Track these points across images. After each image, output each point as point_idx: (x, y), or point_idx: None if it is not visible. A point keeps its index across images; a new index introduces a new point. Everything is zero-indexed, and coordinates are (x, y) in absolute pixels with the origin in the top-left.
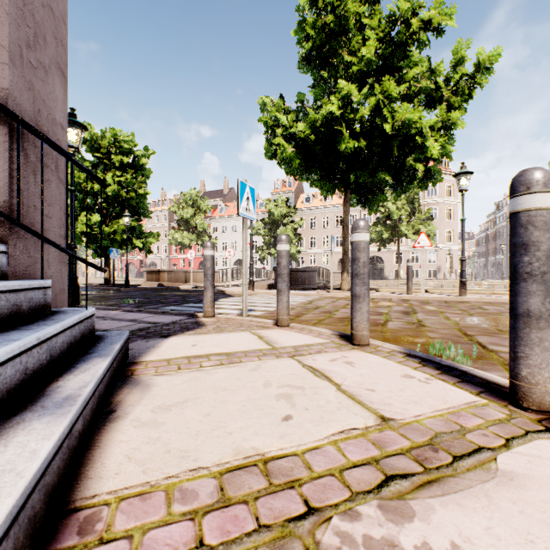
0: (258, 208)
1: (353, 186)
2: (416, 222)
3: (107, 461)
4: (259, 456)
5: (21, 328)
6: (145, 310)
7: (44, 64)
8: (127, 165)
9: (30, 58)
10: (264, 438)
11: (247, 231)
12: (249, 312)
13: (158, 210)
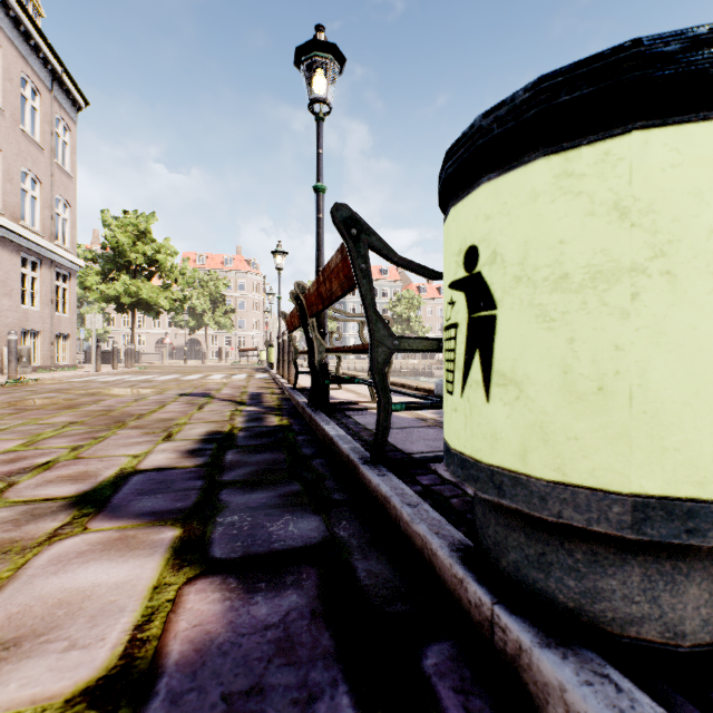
0: None
1: None
2: (217, 315)
3: None
4: None
5: None
6: None
7: None
8: None
9: None
10: None
11: None
12: None
13: None
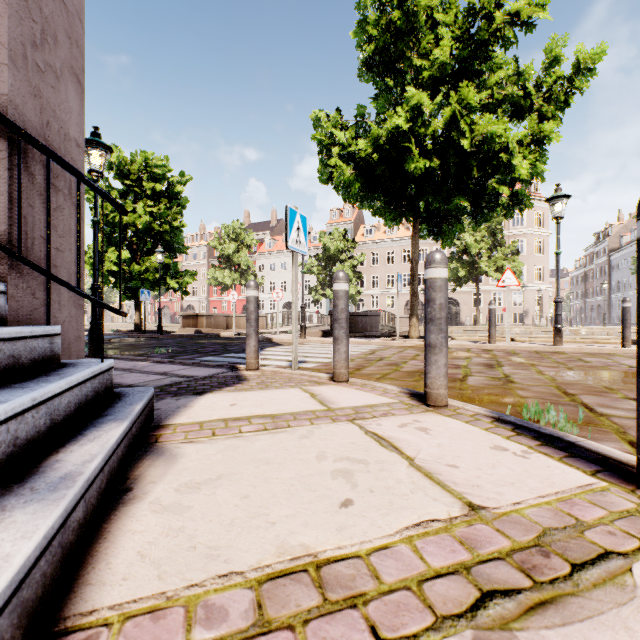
0: (311, 242)
1: (423, 215)
2: (498, 257)
3: (114, 560)
4: (311, 558)
5: (15, 386)
6: (178, 361)
7: (54, 68)
8: (160, 193)
9: (36, 59)
10: (316, 532)
11: (299, 269)
12: (300, 364)
13: (196, 246)
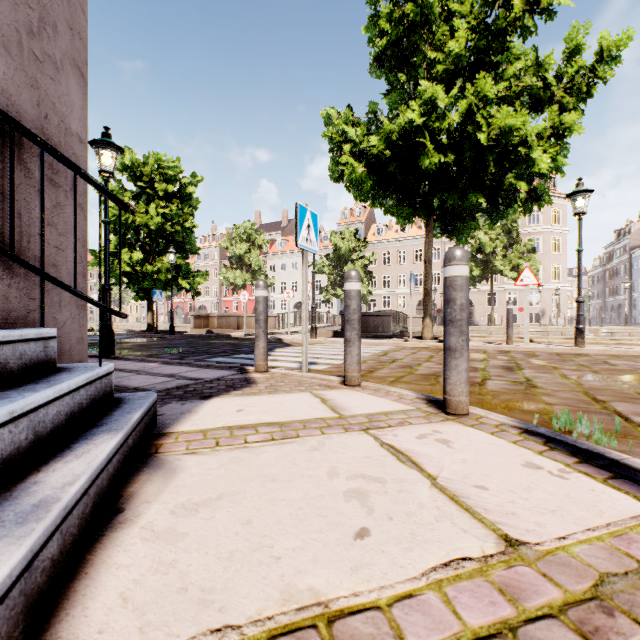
0: (321, 242)
1: (437, 213)
2: (514, 255)
3: (92, 605)
4: (321, 608)
5: None
6: (187, 363)
7: (54, 59)
8: (172, 194)
9: (33, 47)
10: (328, 571)
11: (309, 269)
12: (311, 365)
13: (208, 247)
